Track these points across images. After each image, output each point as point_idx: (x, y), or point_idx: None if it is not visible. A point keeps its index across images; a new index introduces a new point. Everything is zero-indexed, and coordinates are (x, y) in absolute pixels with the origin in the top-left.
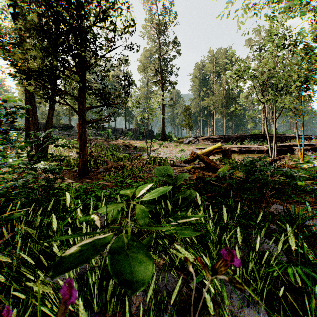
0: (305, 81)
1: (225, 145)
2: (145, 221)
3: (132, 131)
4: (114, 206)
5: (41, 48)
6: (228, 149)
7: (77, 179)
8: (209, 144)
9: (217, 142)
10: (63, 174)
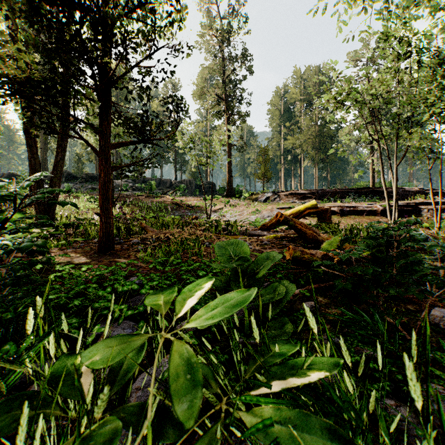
0: (444, 108)
1: (320, 204)
2: (196, 404)
3: (184, 183)
4: (124, 345)
5: (34, 45)
6: (327, 209)
7: (95, 256)
8: (296, 202)
9: (306, 200)
10: (75, 247)
